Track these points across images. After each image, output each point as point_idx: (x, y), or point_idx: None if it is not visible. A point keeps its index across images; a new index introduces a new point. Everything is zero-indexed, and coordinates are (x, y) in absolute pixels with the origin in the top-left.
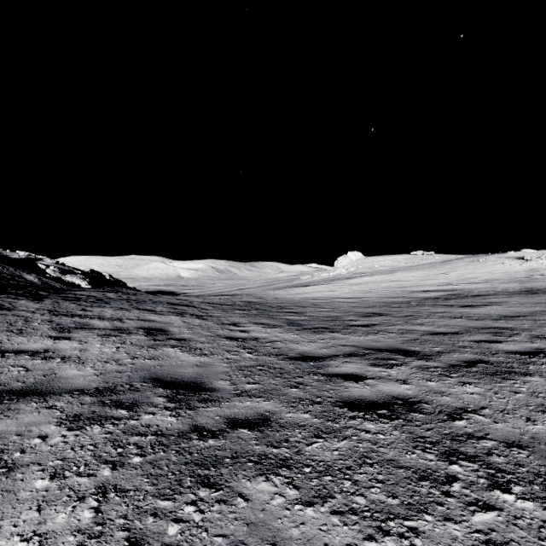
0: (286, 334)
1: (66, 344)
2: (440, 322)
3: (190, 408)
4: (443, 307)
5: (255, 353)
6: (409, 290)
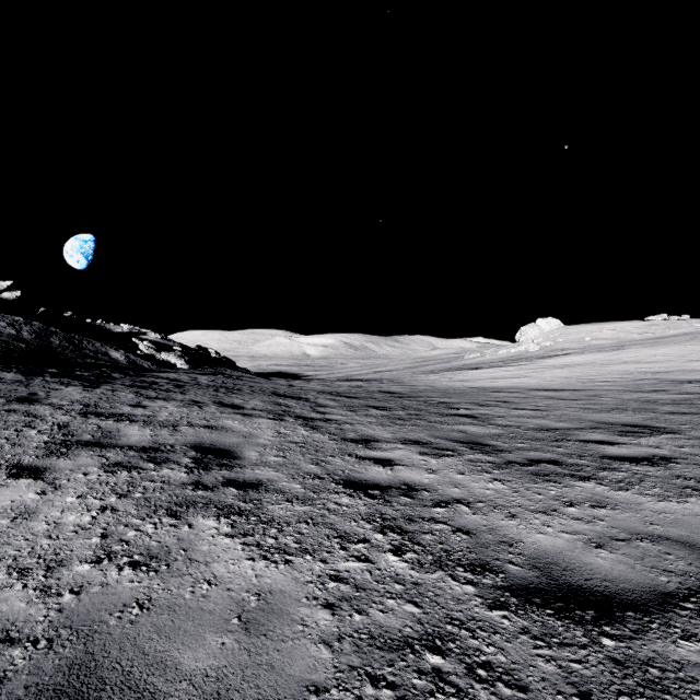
0: (474, 479)
1: (15, 491)
2: None
3: None
4: None
5: (411, 554)
6: (670, 378)
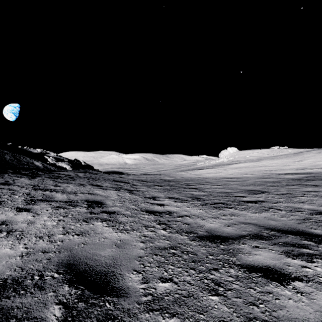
0: (192, 209)
1: (23, 216)
2: (318, 200)
3: None
4: (310, 187)
5: (168, 230)
6: (275, 173)
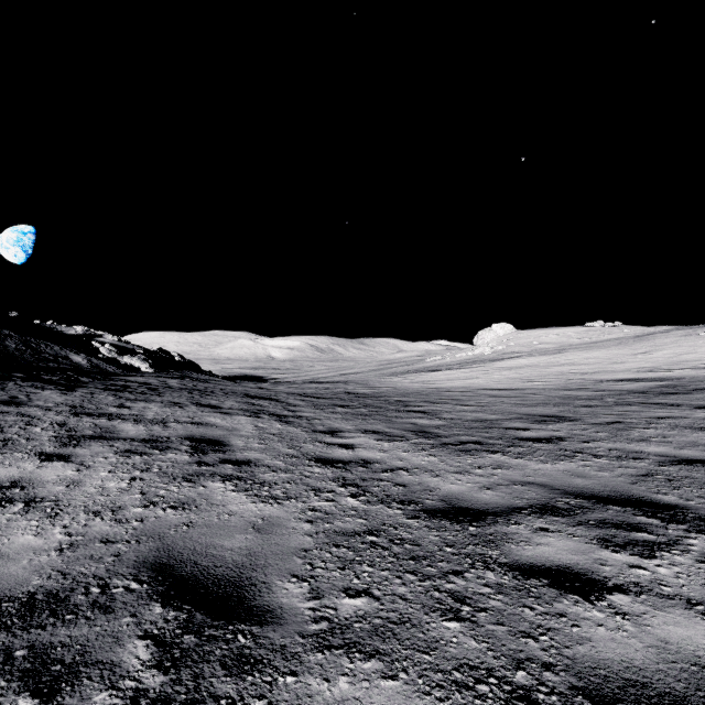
0: (415, 455)
1: (56, 470)
2: (678, 436)
3: (195, 700)
4: (664, 408)
5: (363, 497)
6: (594, 378)
